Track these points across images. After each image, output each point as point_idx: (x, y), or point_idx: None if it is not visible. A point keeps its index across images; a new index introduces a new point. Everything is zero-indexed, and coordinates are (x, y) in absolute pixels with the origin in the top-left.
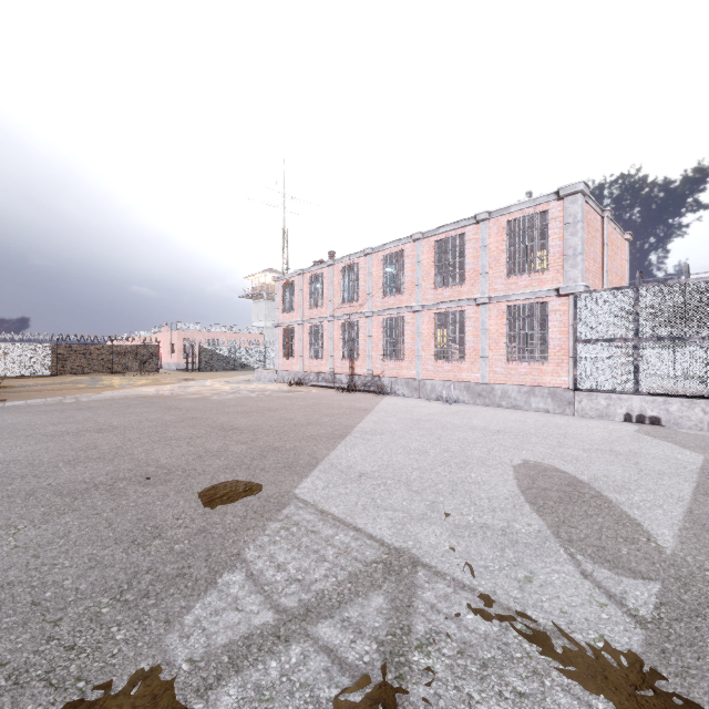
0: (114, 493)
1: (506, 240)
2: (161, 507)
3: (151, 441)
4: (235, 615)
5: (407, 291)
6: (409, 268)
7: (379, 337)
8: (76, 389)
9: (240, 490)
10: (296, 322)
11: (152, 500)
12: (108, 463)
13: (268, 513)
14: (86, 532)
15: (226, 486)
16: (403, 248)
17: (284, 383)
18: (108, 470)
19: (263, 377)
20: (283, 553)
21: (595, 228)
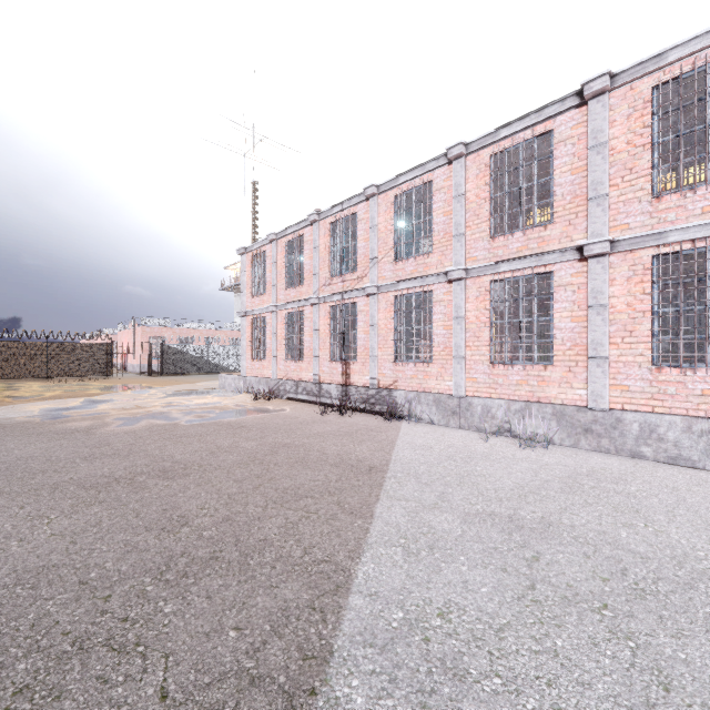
0: None
1: (653, 125)
2: None
3: None
4: None
5: (436, 249)
6: (440, 209)
7: (389, 326)
8: None
9: None
10: (267, 309)
11: None
12: None
13: None
14: None
15: None
16: (430, 178)
17: (251, 395)
18: None
19: (227, 384)
20: None
21: None
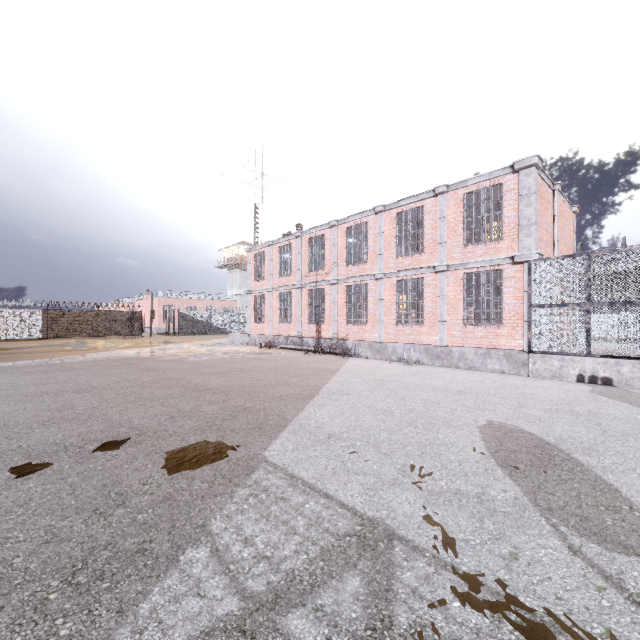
0: (83, 456)
1: (464, 212)
2: (128, 472)
3: (126, 401)
4: (196, 602)
5: (369, 260)
6: (371, 239)
7: (343, 303)
8: (63, 351)
9: (210, 452)
10: (266, 290)
11: (120, 463)
12: (81, 424)
13: (237, 478)
14: (48, 499)
15: (196, 449)
16: (366, 220)
17: (255, 346)
18: (80, 431)
19: (236, 340)
20: (250, 524)
21: (547, 200)
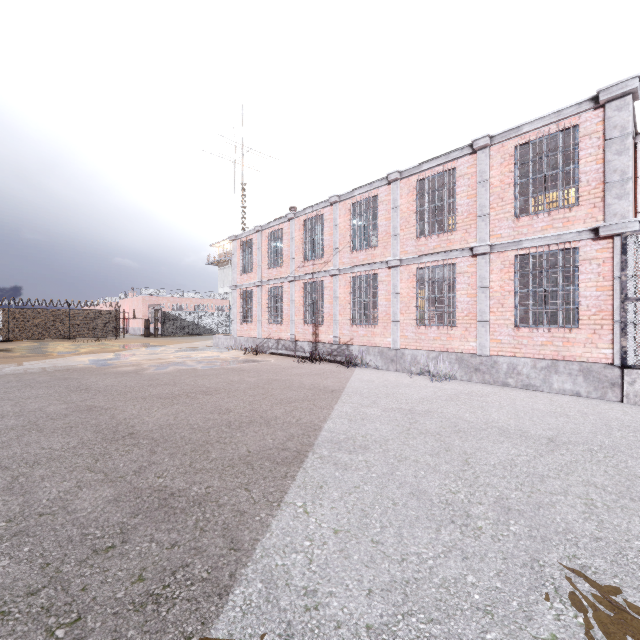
0: None
1: (515, 171)
2: None
3: None
4: None
5: (380, 244)
6: (383, 216)
7: (347, 298)
8: (4, 358)
9: None
10: (254, 284)
11: None
12: None
13: None
14: None
15: None
16: (376, 193)
17: (241, 351)
18: None
19: (220, 343)
20: None
21: None
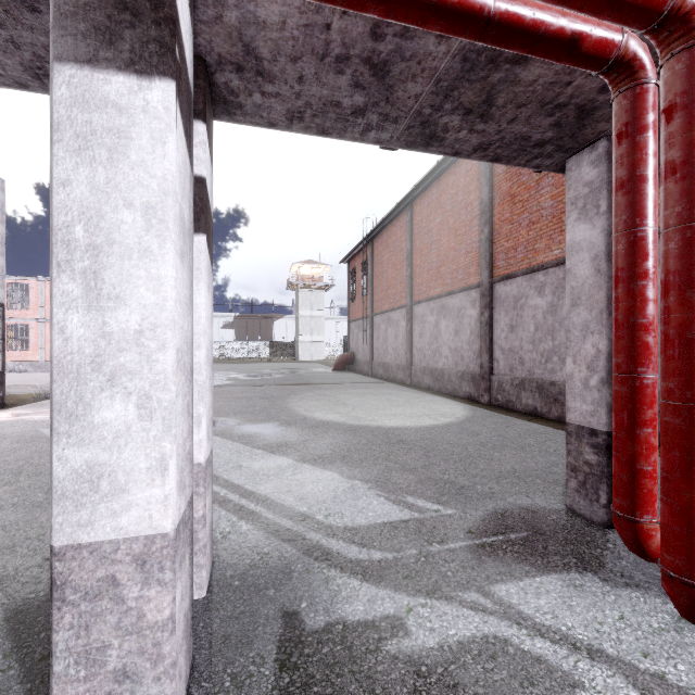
0: None
1: None
2: None
3: None
4: None
5: None
6: None
7: None
8: None
9: None
10: None
11: None
12: None
13: None
14: None
15: None
16: None
17: None
18: None
19: None
20: None
21: None
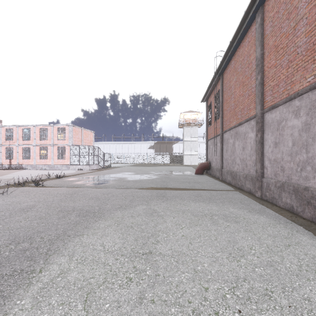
0: None
1: (58, 132)
2: None
3: None
4: None
5: (31, 140)
6: (32, 133)
7: (21, 152)
8: None
9: None
10: None
11: None
12: None
13: None
14: None
15: None
16: (30, 127)
17: None
18: None
19: None
20: None
21: (78, 131)
